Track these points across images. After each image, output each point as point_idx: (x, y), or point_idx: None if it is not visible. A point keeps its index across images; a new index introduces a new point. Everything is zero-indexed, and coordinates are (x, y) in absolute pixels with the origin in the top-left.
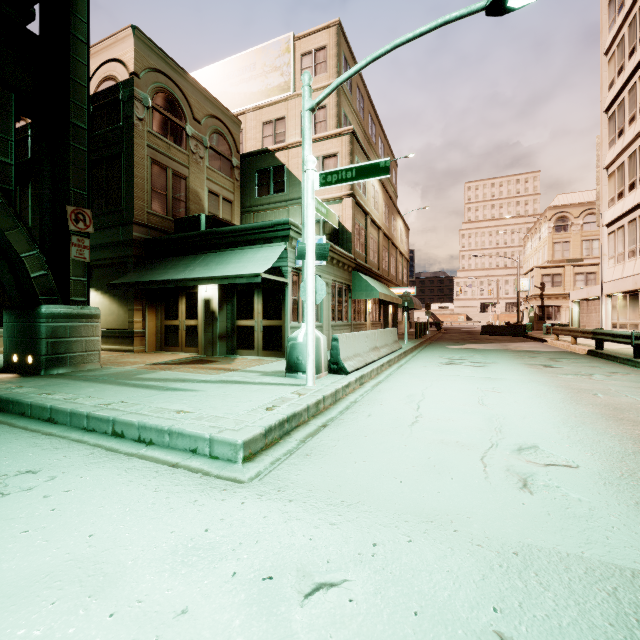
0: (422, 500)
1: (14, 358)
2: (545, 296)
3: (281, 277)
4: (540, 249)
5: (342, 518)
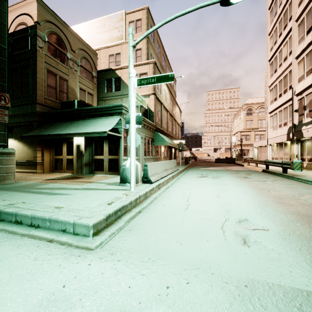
0: (193, 255)
1: None
2: (242, 145)
3: (118, 133)
4: (240, 123)
5: (149, 270)
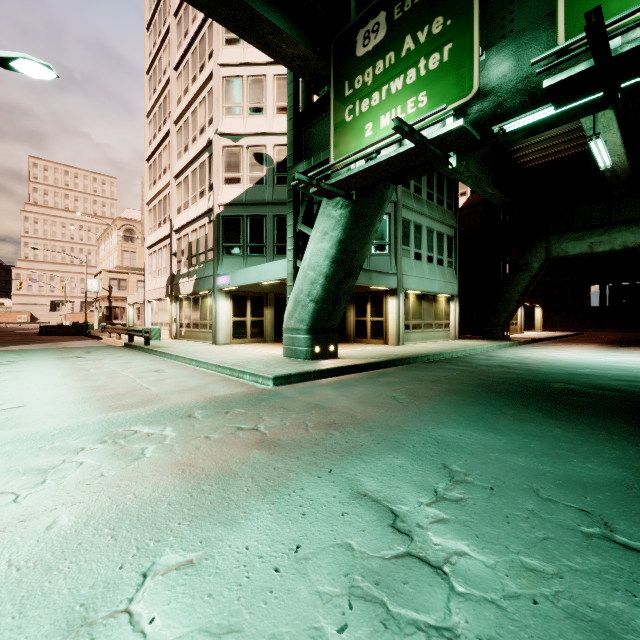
0: None
1: None
2: (113, 298)
3: None
4: (112, 254)
5: None
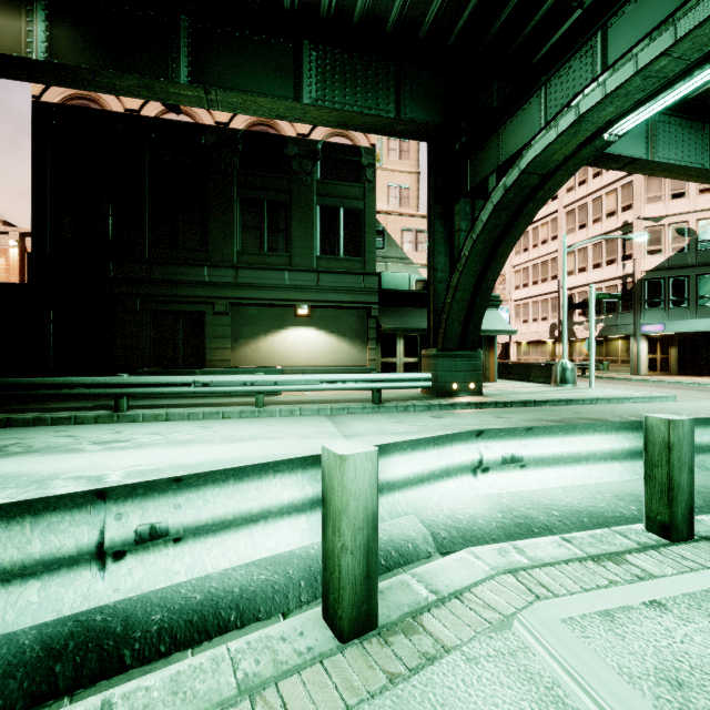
0: None
1: (456, 386)
2: None
3: None
4: None
5: None
